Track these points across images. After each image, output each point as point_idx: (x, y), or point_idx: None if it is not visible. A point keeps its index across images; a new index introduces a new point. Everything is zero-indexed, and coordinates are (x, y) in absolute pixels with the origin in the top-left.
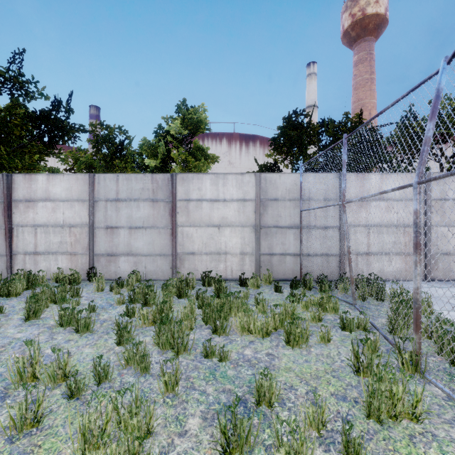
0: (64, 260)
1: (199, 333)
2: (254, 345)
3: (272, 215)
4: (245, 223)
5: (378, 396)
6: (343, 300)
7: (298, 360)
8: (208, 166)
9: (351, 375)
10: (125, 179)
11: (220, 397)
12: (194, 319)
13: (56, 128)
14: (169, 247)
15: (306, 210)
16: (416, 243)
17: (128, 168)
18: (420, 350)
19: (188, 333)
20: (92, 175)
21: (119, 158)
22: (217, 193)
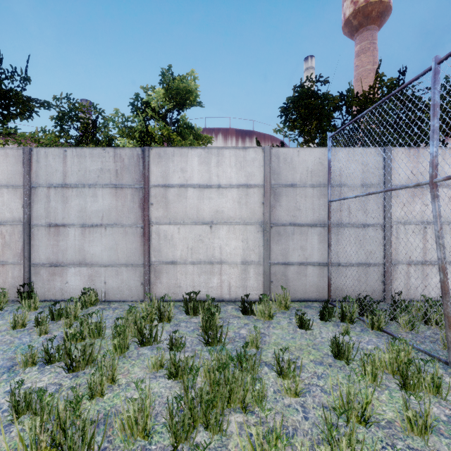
0: None
1: None
2: None
3: (287, 207)
4: (249, 219)
5: None
6: (421, 350)
7: None
8: None
9: None
10: (76, 156)
11: None
12: (148, 432)
13: None
14: (139, 254)
15: (340, 199)
16: None
17: None
18: None
19: None
20: (28, 150)
21: (94, 143)
22: (208, 176)
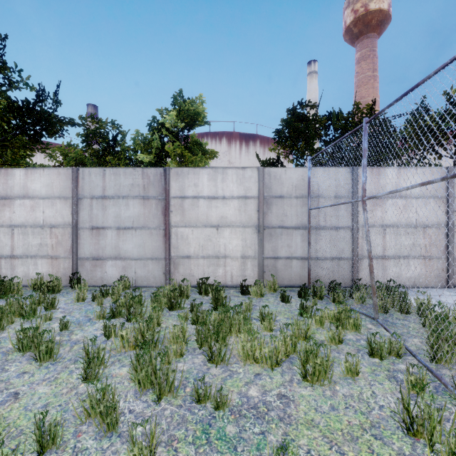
0: (44, 264)
1: (191, 361)
2: (261, 380)
3: (277, 214)
4: (247, 223)
5: None
6: (361, 312)
7: (322, 407)
8: (206, 161)
9: (399, 433)
10: (112, 174)
11: None
12: (185, 341)
13: (40, 119)
14: (162, 250)
15: (316, 208)
16: None
17: (121, 164)
18: None
19: (177, 360)
20: (76, 170)
21: (112, 154)
22: (215, 190)
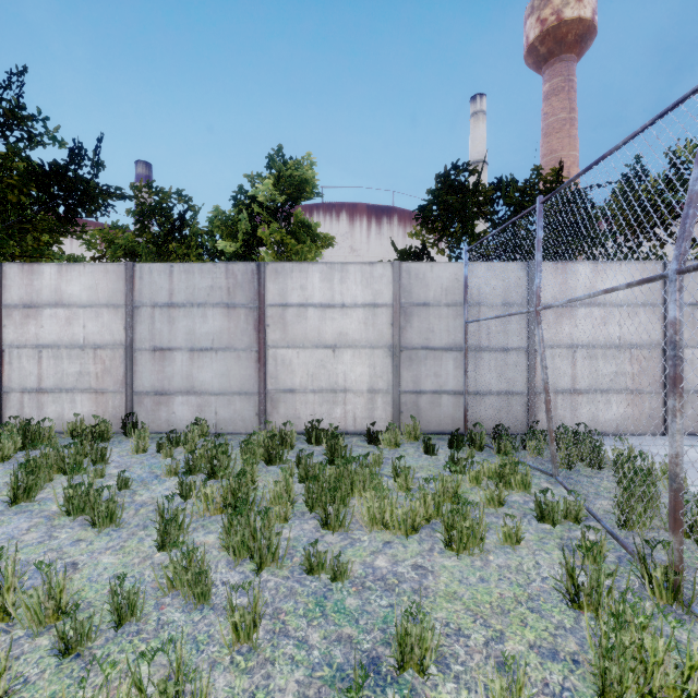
0: (85, 402)
1: (299, 527)
2: (392, 549)
3: (420, 329)
4: (376, 342)
5: (620, 657)
6: (535, 468)
7: (469, 578)
8: (318, 251)
9: (562, 606)
10: (183, 272)
11: (333, 651)
12: (291, 502)
13: (76, 191)
14: (254, 381)
15: (475, 321)
16: (674, 377)
17: (191, 255)
18: (682, 564)
19: (280, 526)
20: (131, 266)
21: (177, 240)
22: (331, 294)
